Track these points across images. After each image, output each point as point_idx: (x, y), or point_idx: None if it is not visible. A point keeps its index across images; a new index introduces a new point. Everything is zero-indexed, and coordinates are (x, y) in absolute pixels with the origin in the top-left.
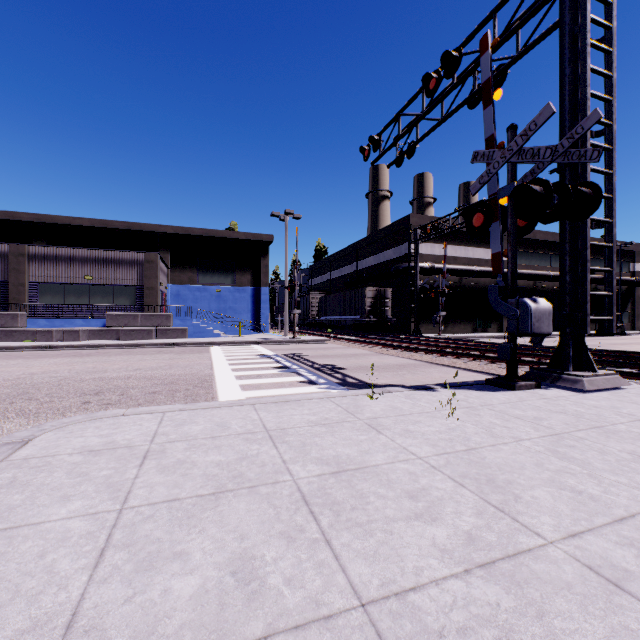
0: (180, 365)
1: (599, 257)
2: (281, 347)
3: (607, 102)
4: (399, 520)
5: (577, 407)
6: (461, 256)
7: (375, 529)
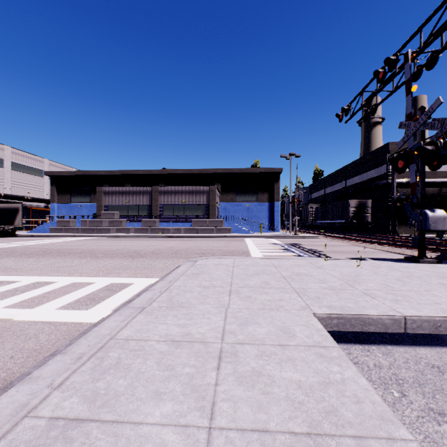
0: (232, 246)
1: None
2: (286, 240)
3: None
4: (311, 282)
5: None
6: (440, 170)
7: (303, 282)
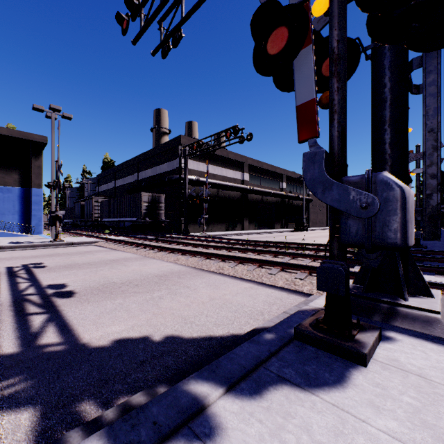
0: None
1: (294, 184)
2: (27, 253)
3: None
4: None
5: None
6: (218, 174)
7: None
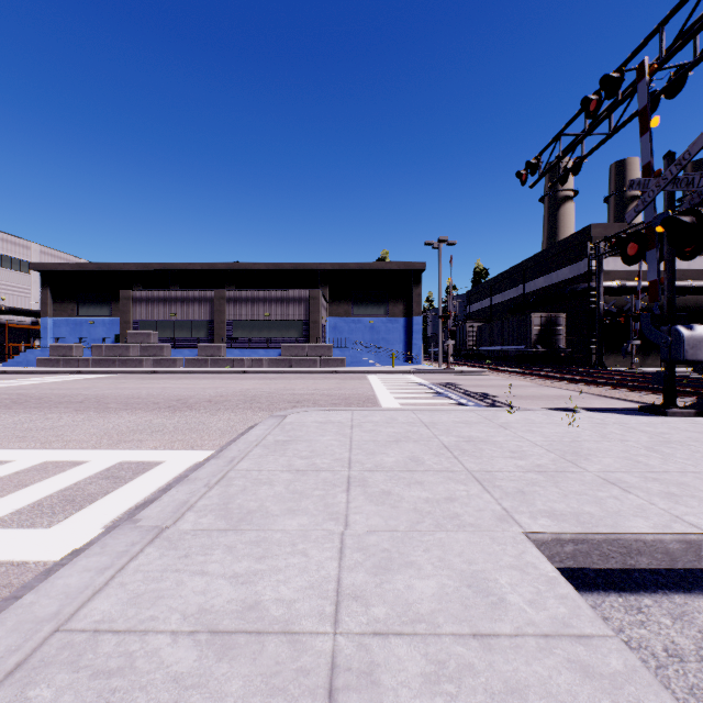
0: (347, 388)
1: None
2: (434, 377)
3: None
4: (499, 457)
5: None
6: None
7: (483, 458)
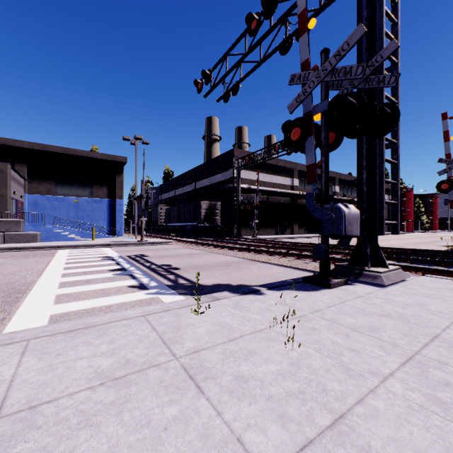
0: (5, 272)
1: (348, 186)
2: (128, 249)
3: None
4: None
5: (393, 306)
6: (268, 181)
7: None
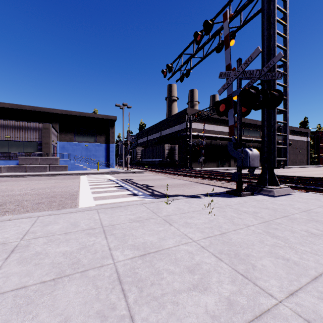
0: (60, 186)
1: None
2: (120, 175)
3: (284, 50)
4: (183, 292)
5: (273, 205)
6: (211, 129)
7: (166, 301)
